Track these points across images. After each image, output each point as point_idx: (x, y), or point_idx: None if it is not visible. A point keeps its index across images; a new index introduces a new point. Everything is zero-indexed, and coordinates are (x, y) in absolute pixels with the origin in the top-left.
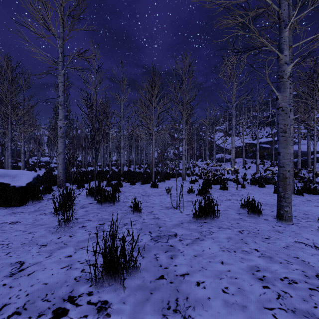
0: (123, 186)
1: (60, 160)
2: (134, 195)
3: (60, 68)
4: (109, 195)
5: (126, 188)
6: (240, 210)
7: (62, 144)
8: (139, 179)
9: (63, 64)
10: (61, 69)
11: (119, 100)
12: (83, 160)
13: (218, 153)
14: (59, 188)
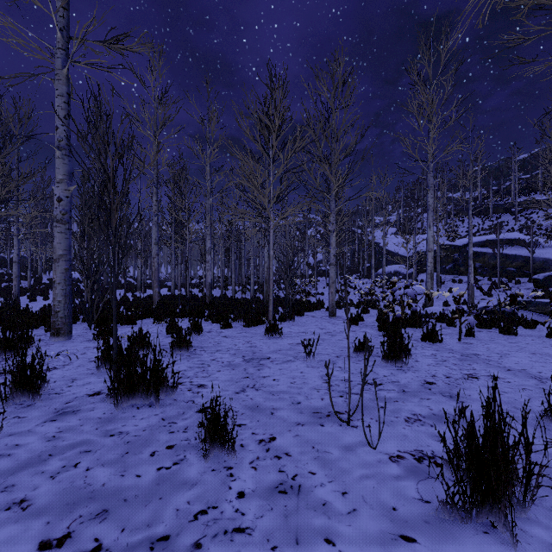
0: (204, 332)
1: (57, 273)
2: (224, 360)
3: (59, 63)
4: (144, 373)
5: (209, 338)
6: (547, 424)
7: (62, 237)
8: (241, 315)
9: (66, 56)
10: (61, 66)
11: (202, 156)
12: (138, 277)
13: (386, 265)
14: (55, 337)
